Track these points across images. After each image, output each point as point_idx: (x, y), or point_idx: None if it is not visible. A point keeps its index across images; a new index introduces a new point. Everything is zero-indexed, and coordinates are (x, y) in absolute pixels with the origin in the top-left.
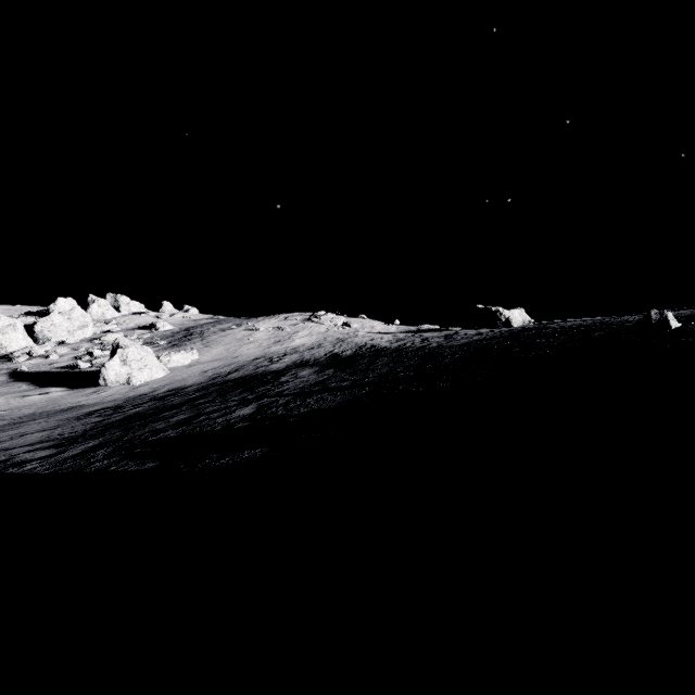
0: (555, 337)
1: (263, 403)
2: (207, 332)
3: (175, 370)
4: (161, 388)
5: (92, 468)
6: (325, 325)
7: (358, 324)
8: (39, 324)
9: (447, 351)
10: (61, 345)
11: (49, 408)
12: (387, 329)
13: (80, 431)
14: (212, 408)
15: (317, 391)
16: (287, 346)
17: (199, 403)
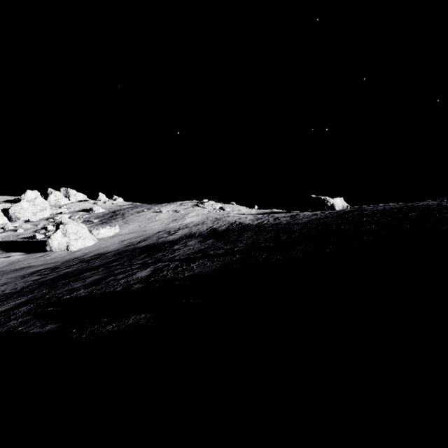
0: (377, 216)
1: (158, 266)
2: (127, 214)
3: (102, 240)
4: (89, 253)
5: (5, 327)
6: (207, 209)
7: (230, 208)
8: (12, 208)
9: (295, 227)
10: (27, 223)
11: (6, 268)
12: (249, 212)
13: (19, 288)
14: (120, 270)
15: (199, 257)
16: (181, 223)
17: (112, 265)
